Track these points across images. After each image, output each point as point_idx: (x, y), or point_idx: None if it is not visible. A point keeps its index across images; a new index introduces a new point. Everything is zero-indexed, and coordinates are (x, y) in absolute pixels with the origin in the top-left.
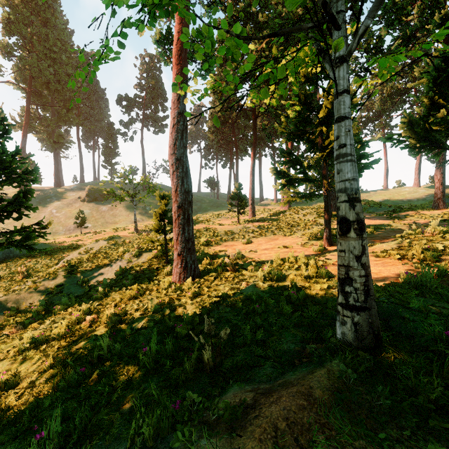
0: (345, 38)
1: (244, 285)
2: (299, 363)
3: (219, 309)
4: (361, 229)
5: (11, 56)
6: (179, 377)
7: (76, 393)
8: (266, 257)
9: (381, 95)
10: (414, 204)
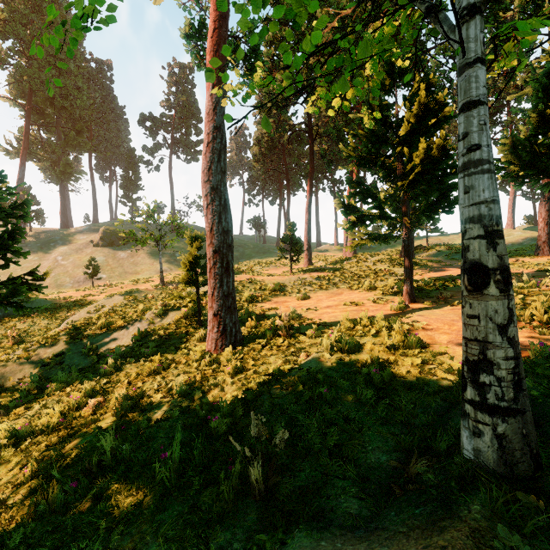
0: None
1: (303, 358)
2: (402, 493)
3: (271, 392)
4: (507, 281)
5: (5, 64)
6: (213, 504)
7: (60, 523)
8: (330, 318)
9: None
10: (508, 250)
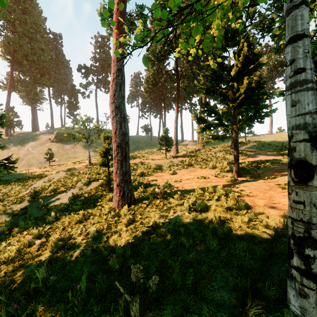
0: None
1: (172, 214)
2: None
3: (150, 239)
4: None
5: None
6: None
7: None
8: (189, 187)
9: (268, 65)
10: None
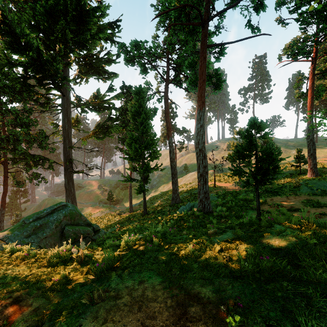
0: None
1: None
2: None
3: None
4: None
5: None
6: None
7: None
8: None
9: None
10: None
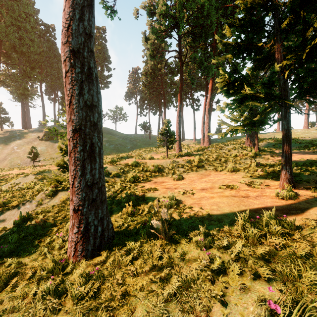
0: None
1: None
2: None
3: None
4: None
5: None
6: None
7: None
8: (212, 206)
9: None
10: None
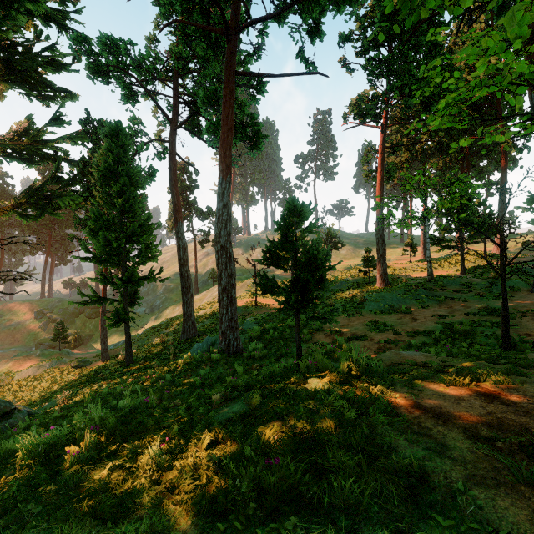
0: (428, 229)
1: None
2: None
3: None
4: (430, 262)
5: None
6: None
7: None
8: None
9: None
10: None
